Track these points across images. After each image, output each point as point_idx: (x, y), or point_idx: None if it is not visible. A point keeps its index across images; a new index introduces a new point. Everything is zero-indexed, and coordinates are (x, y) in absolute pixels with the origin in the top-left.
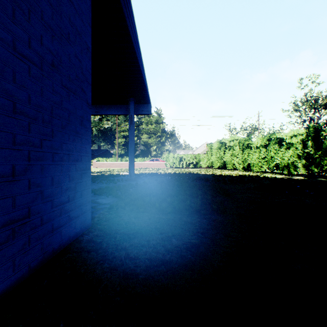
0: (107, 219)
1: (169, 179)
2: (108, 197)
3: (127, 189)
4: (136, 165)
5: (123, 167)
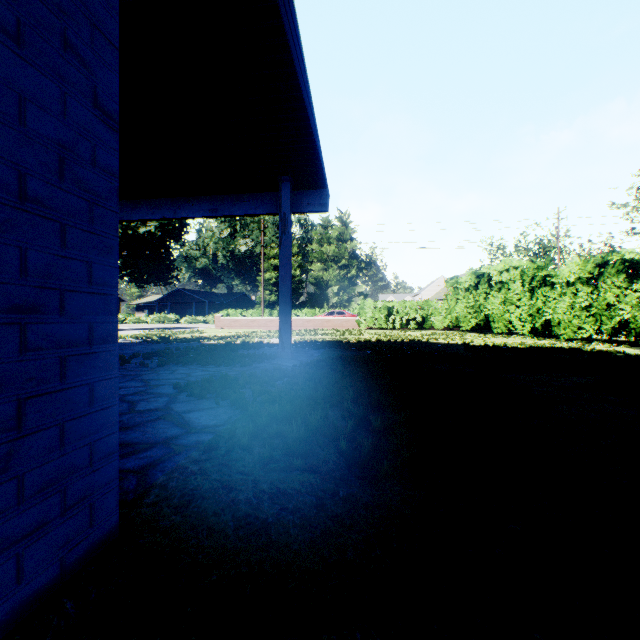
0: (184, 501)
1: (368, 354)
2: (217, 407)
3: (271, 382)
4: (298, 324)
5: (273, 328)
